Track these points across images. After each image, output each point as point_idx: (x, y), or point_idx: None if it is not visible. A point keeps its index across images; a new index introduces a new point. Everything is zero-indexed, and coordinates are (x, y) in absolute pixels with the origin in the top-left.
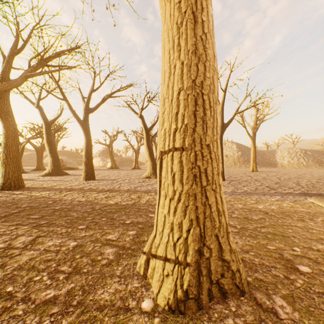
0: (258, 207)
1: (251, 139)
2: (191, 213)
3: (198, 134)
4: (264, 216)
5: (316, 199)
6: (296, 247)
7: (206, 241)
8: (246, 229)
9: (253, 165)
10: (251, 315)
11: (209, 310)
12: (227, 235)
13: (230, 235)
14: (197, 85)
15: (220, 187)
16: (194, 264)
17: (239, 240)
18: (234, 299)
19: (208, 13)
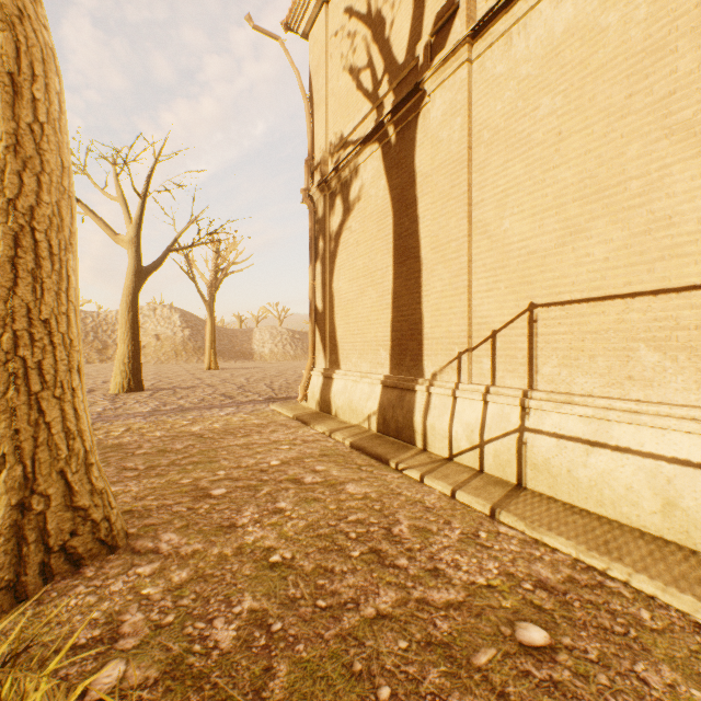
0: (192, 430)
1: (208, 306)
2: (4, 443)
3: (24, 301)
4: (196, 442)
5: (280, 404)
6: (222, 470)
7: (40, 485)
8: (156, 467)
9: (212, 357)
10: (120, 567)
11: (44, 594)
12: (88, 469)
13: (95, 469)
14: (21, 210)
15: (77, 392)
16: (10, 530)
17: (136, 486)
18: (96, 563)
19: (51, 87)
